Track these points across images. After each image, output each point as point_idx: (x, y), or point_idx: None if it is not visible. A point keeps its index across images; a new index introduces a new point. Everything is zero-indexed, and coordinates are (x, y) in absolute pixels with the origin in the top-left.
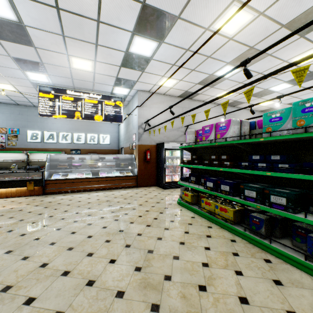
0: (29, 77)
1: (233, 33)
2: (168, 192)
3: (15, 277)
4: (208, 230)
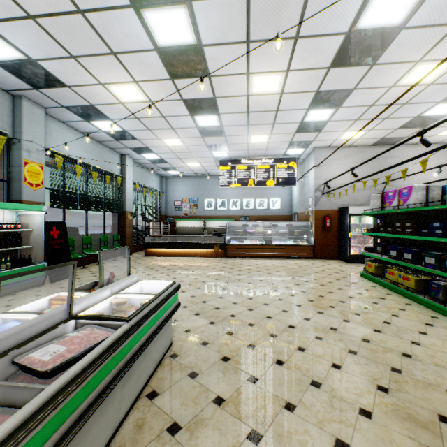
0: (214, 155)
1: (430, 80)
2: (352, 266)
3: (237, 291)
4: (384, 295)
